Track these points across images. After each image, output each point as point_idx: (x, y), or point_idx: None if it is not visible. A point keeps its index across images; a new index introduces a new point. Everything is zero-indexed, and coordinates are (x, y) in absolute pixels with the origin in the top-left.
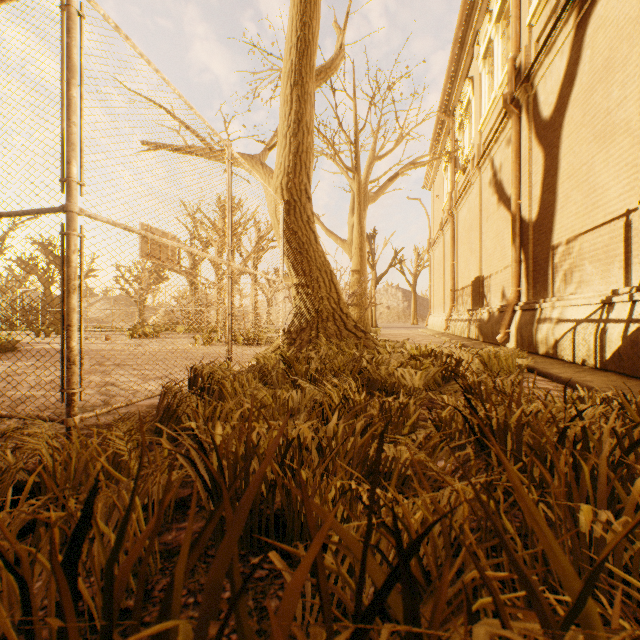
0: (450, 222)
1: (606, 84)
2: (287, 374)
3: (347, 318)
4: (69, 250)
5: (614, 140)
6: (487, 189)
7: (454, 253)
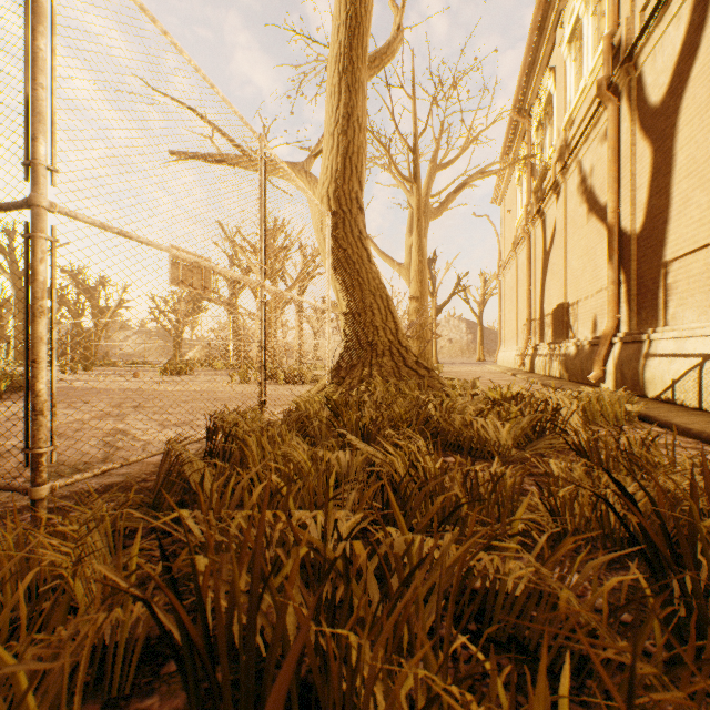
0: (525, 240)
1: None
2: (333, 424)
3: (407, 352)
4: (34, 258)
5: None
6: (573, 198)
7: (530, 277)
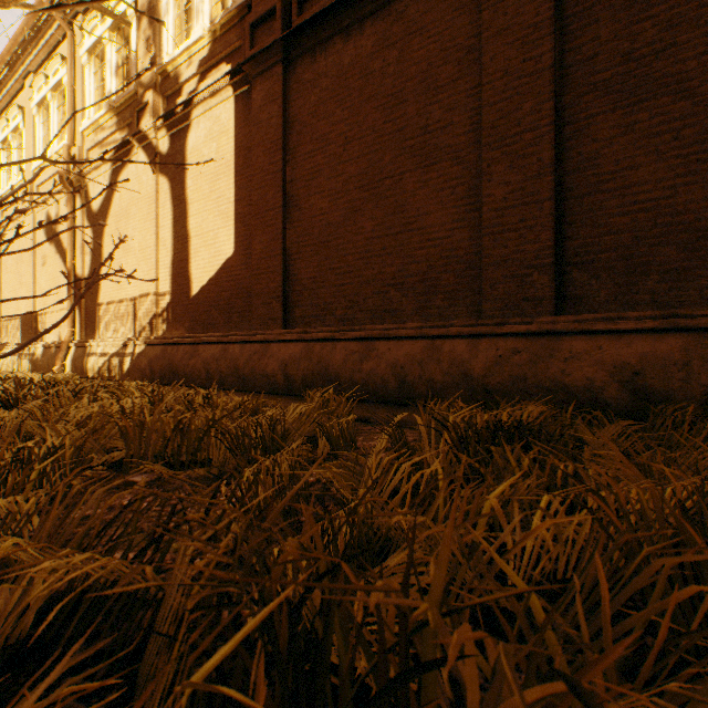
0: None
1: (128, 221)
2: None
3: None
4: None
5: (131, 255)
6: (43, 232)
7: None
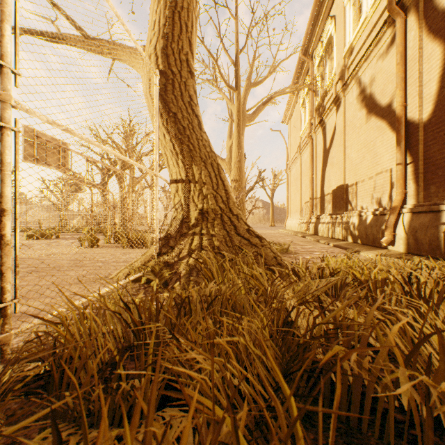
0: (310, 143)
1: None
2: None
3: (238, 220)
4: None
5: None
6: (352, 107)
7: (313, 168)
